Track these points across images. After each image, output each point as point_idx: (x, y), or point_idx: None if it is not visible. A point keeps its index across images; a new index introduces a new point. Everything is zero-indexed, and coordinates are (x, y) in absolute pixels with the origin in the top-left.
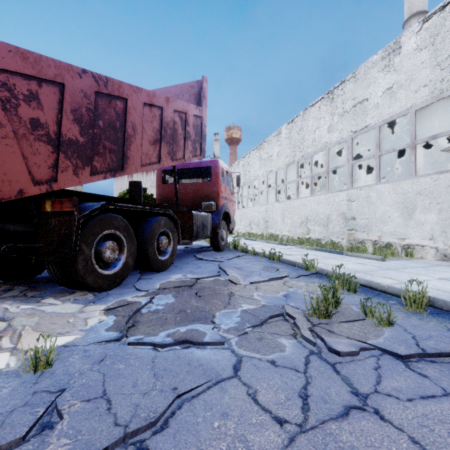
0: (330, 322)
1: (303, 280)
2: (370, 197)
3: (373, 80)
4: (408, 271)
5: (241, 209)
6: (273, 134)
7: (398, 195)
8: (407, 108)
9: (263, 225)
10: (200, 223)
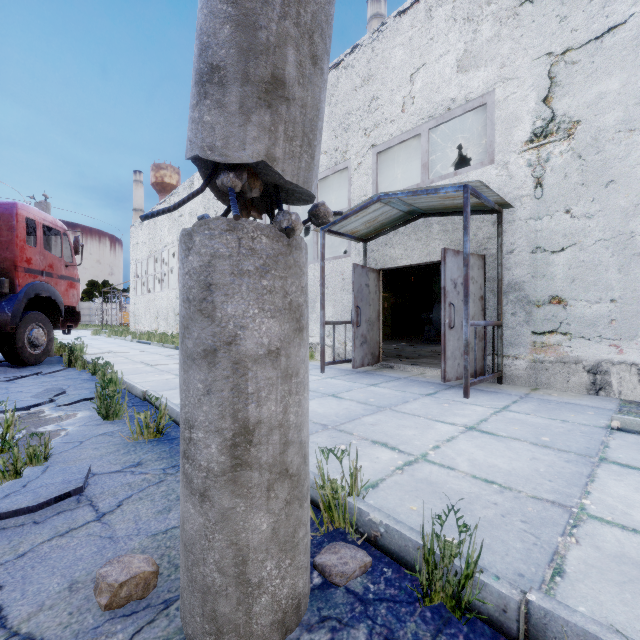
0: None
1: (74, 407)
2: None
3: None
4: None
5: (146, 294)
6: (185, 183)
7: None
8: None
9: (173, 320)
10: None
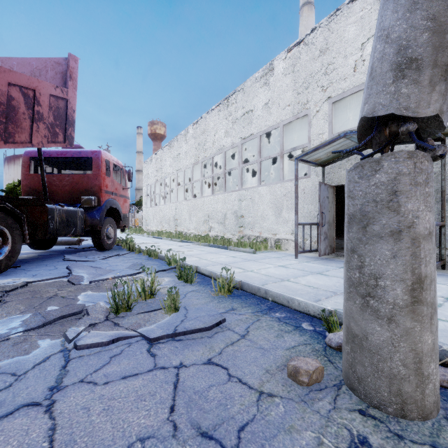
0: (128, 314)
1: (158, 275)
2: (254, 197)
3: (256, 94)
4: (262, 261)
5: (154, 206)
6: (182, 133)
7: (272, 196)
8: (278, 122)
9: (173, 223)
10: (61, 219)
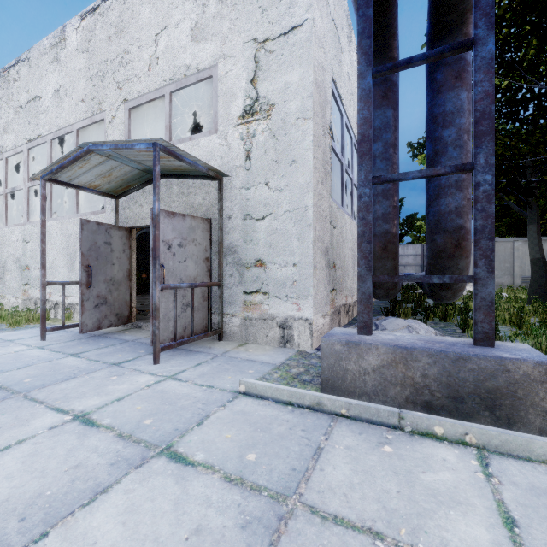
0: None
1: None
2: None
3: (45, 72)
4: None
5: None
6: None
7: (64, 237)
8: (71, 124)
9: None
10: None
